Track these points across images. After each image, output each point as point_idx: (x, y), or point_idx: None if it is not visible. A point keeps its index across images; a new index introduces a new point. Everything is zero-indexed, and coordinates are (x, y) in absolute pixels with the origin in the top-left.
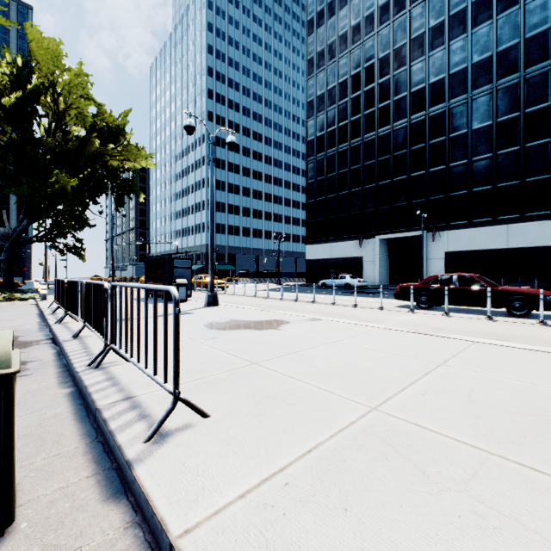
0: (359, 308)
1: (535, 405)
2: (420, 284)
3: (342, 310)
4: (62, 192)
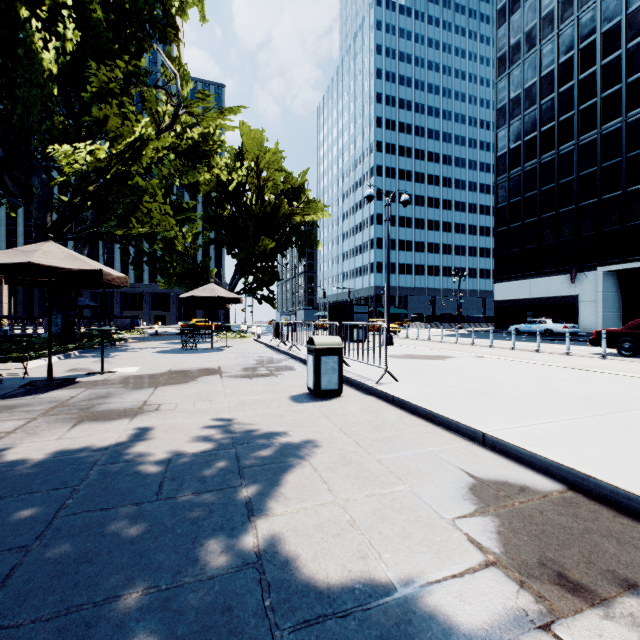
0: (540, 353)
1: (593, 394)
2: (622, 329)
3: (518, 354)
4: (262, 251)
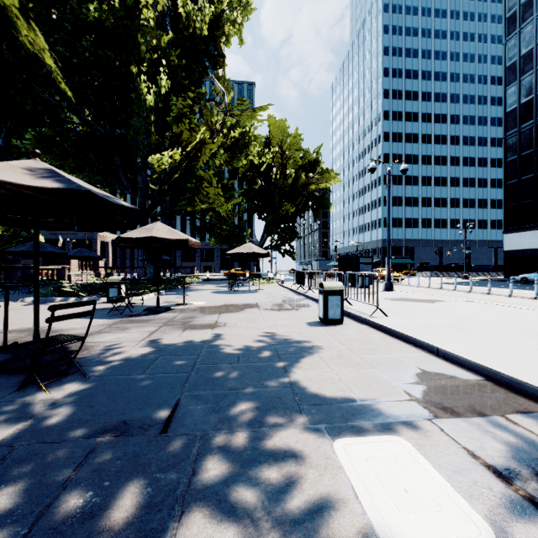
0: (537, 300)
1: None
2: None
3: (513, 300)
4: (285, 215)
